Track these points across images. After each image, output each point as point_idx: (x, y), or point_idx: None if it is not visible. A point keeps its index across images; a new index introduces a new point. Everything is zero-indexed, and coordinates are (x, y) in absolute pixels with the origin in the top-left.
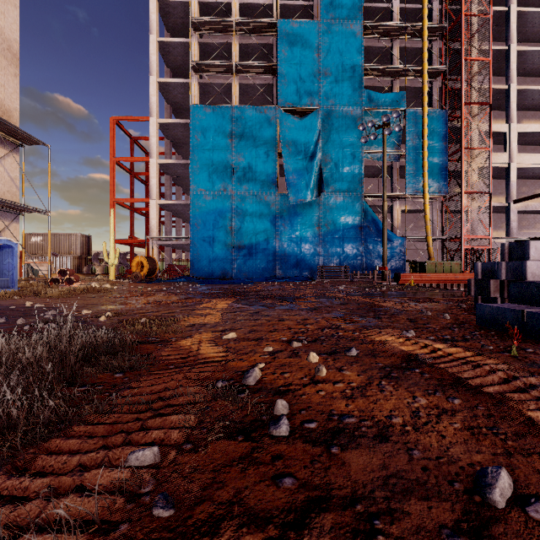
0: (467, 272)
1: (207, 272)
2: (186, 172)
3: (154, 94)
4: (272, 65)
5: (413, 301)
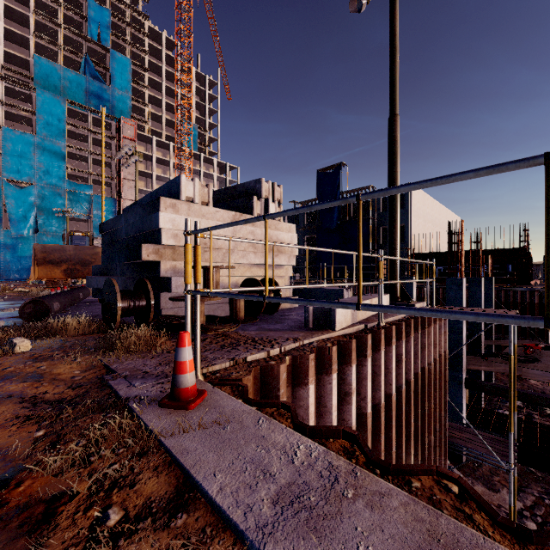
0: None
1: None
2: None
3: None
4: None
5: None
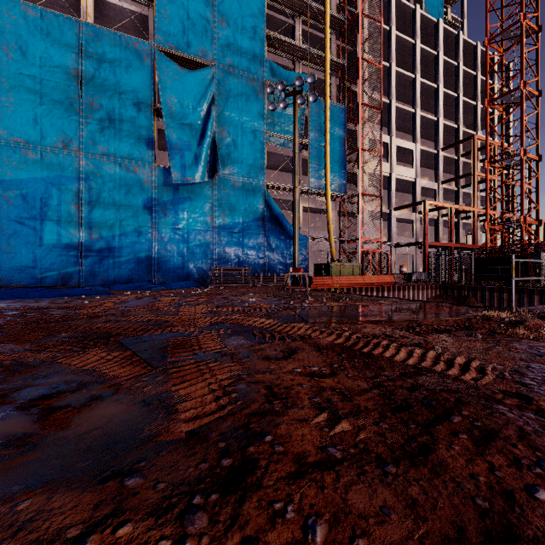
0: (367, 274)
1: (30, 277)
2: None
3: None
4: None
5: (412, 333)
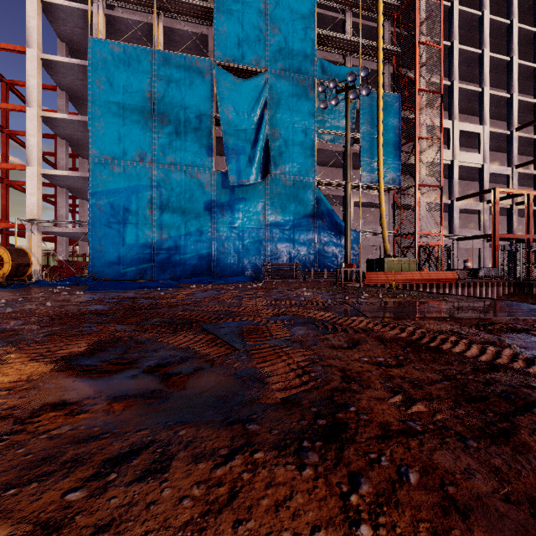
0: (424, 270)
1: (116, 271)
2: (88, 136)
3: (34, 15)
4: (206, 6)
5: (483, 331)
